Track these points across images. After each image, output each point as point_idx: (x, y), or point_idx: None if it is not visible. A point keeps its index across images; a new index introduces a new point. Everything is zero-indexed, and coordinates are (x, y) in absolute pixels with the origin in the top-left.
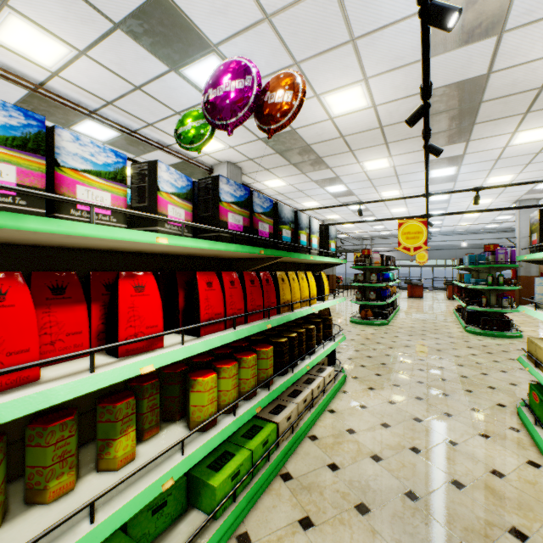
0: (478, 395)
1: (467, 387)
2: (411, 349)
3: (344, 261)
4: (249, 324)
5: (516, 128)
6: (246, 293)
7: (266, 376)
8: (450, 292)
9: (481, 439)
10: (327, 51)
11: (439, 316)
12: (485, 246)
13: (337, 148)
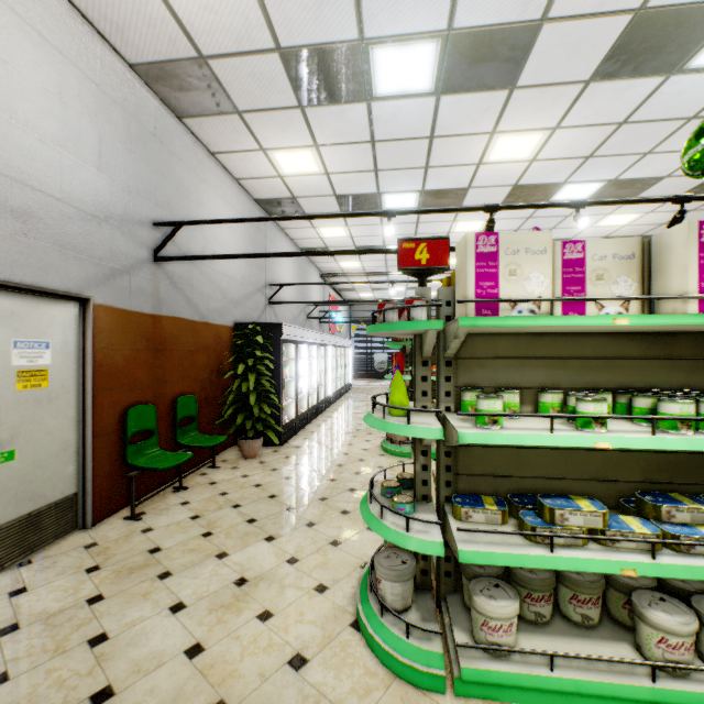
0: None
1: None
2: None
3: None
4: None
5: None
6: None
7: None
8: None
9: None
10: (561, 222)
11: None
12: None
13: None
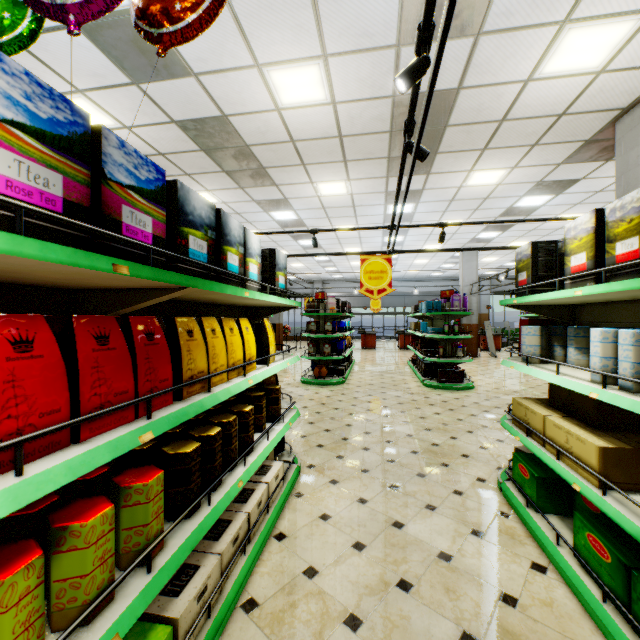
0: (455, 470)
1: (441, 459)
2: (374, 413)
3: (297, 304)
4: (86, 444)
5: (473, 166)
6: (78, 369)
7: (146, 539)
8: (402, 341)
9: (475, 540)
10: None
11: (396, 369)
12: (442, 292)
13: (286, 158)
